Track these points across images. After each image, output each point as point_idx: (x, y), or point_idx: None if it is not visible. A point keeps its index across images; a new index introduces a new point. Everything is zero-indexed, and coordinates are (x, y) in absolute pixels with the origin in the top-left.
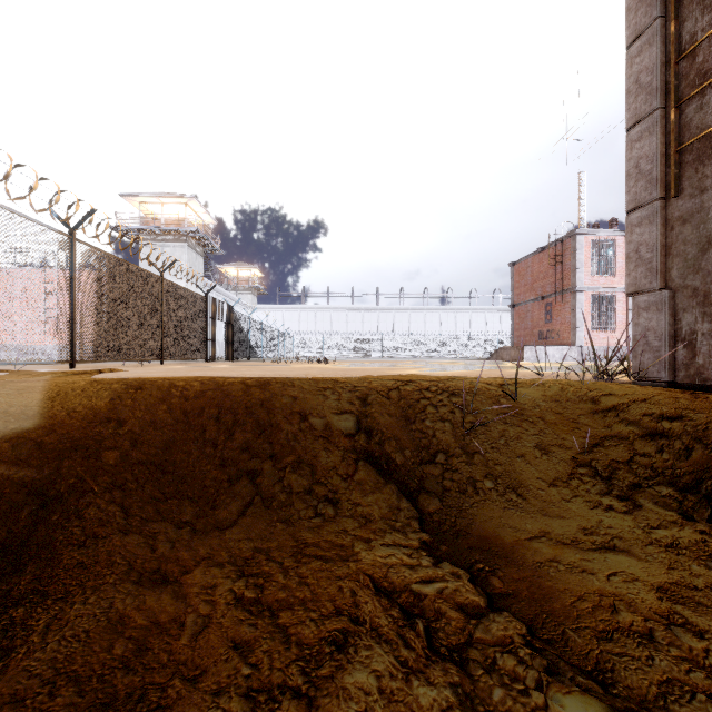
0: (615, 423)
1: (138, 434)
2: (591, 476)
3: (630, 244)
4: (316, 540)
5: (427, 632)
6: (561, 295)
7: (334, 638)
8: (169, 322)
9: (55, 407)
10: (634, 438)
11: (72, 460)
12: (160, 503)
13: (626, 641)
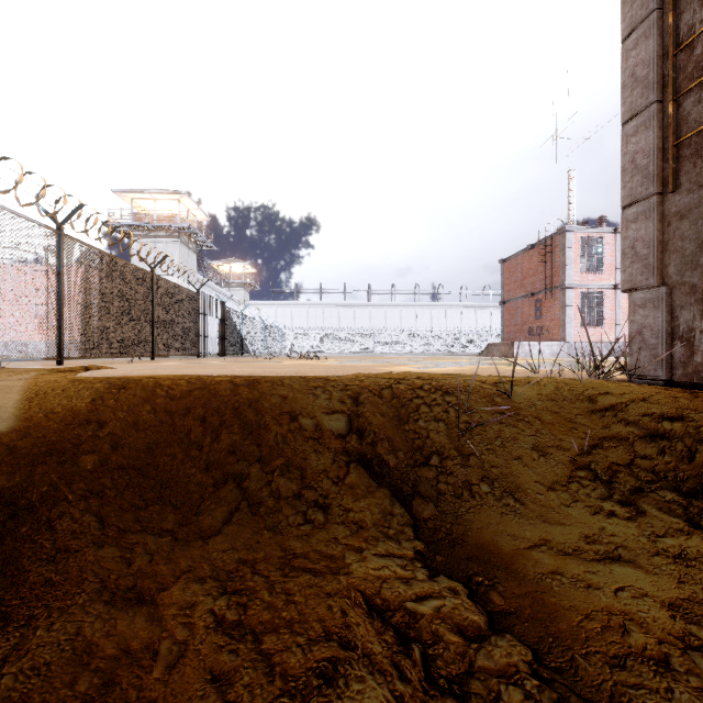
0: (614, 423)
1: (119, 436)
2: (591, 479)
3: (625, 240)
4: (305, 550)
5: (424, 660)
6: (550, 291)
7: (322, 668)
8: (160, 318)
9: (32, 408)
10: (634, 440)
11: (47, 465)
12: (140, 510)
13: (641, 669)
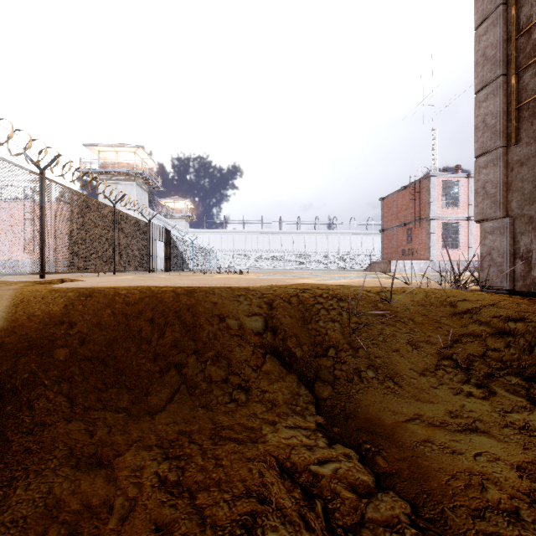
0: (470, 323)
1: (86, 334)
2: (453, 367)
3: (478, 182)
4: (230, 423)
5: (325, 513)
6: (419, 222)
7: (244, 519)
8: (120, 242)
9: (17, 312)
10: (486, 336)
11: (28, 357)
12: (102, 392)
13: (497, 520)
